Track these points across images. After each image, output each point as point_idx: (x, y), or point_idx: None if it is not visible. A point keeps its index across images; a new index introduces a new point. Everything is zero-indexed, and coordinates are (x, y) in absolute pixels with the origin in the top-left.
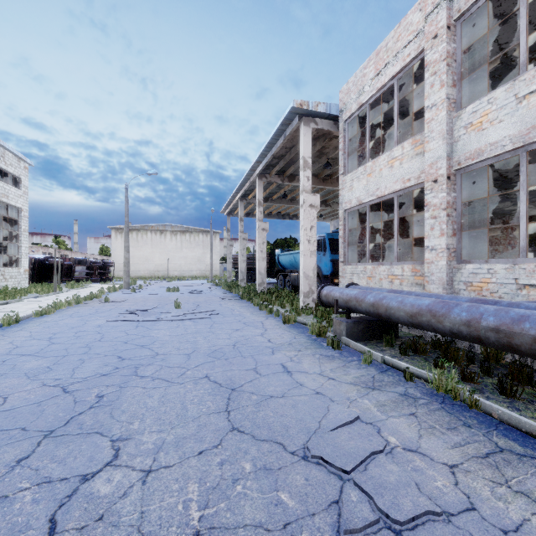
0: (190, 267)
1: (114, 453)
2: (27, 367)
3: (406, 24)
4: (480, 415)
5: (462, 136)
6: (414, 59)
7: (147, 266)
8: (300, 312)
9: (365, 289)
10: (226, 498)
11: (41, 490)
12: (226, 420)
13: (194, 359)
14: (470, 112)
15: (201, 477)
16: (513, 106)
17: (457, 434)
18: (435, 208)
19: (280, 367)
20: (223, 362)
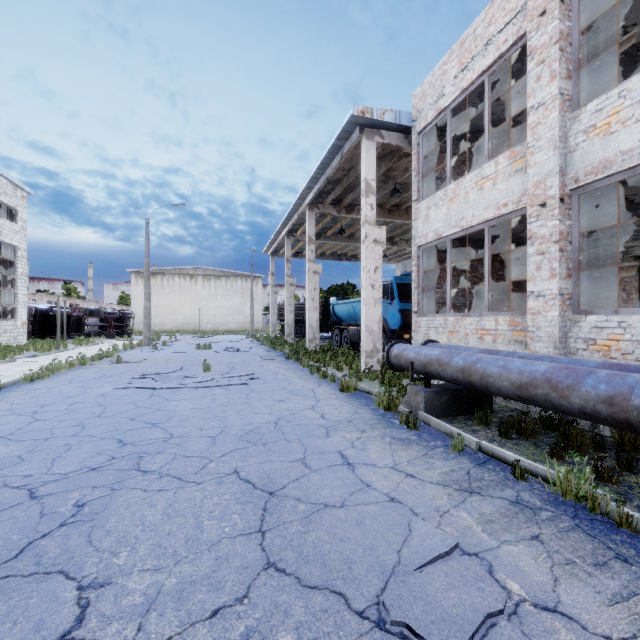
0: (226, 319)
1: (78, 614)
2: None
3: (501, 2)
4: (637, 540)
5: (581, 143)
6: (513, 46)
7: (175, 318)
8: (361, 377)
9: (448, 348)
10: None
11: None
12: (259, 549)
13: (221, 444)
14: (592, 111)
15: None
16: None
17: (612, 575)
18: (542, 240)
19: (338, 456)
20: (259, 448)
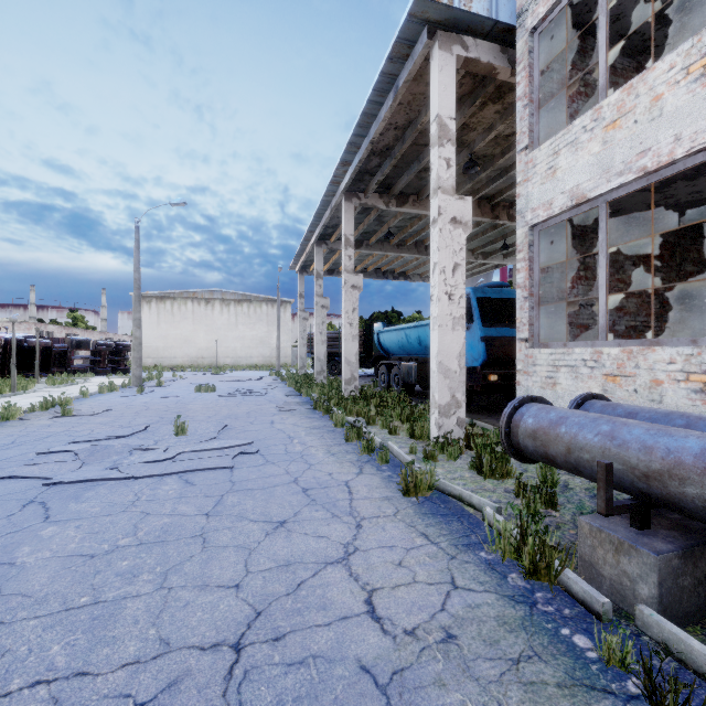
0: (249, 352)
1: None
2: None
3: None
4: None
5: None
6: None
7: (187, 351)
8: (435, 453)
9: (661, 417)
10: None
11: None
12: None
13: None
14: None
15: None
16: None
17: None
18: None
19: None
20: None
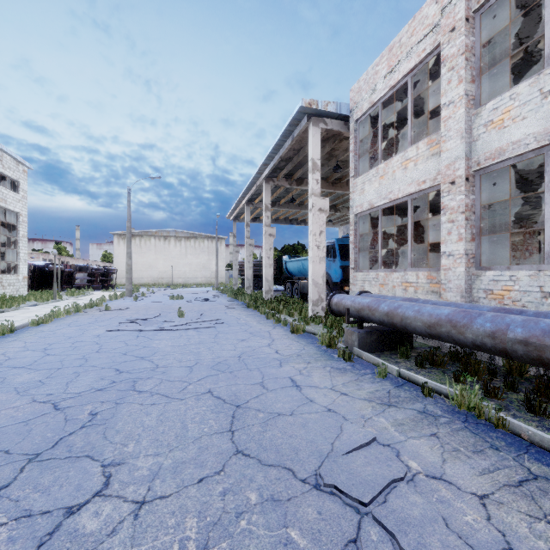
0: (195, 274)
1: (104, 481)
2: (17, 381)
3: (421, 18)
4: (508, 436)
5: (482, 134)
6: (430, 54)
7: (151, 273)
8: (309, 321)
9: (378, 297)
10: (228, 536)
11: (19, 526)
12: (230, 442)
13: (197, 372)
14: (490, 109)
15: (200, 510)
16: (538, 102)
17: (485, 458)
18: (452, 211)
19: (289, 381)
20: (227, 375)
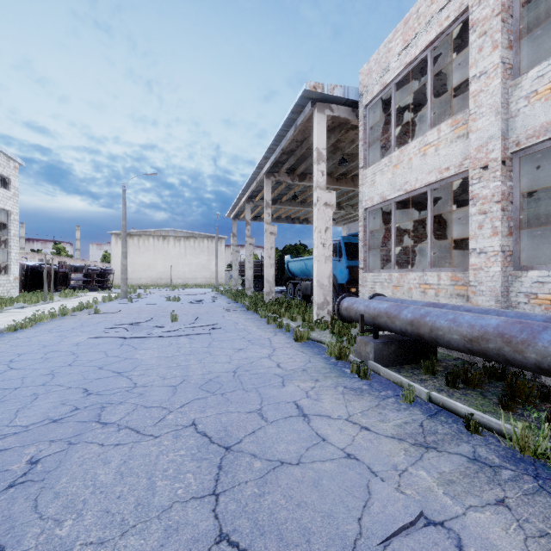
0: (194, 275)
1: None
2: None
3: None
4: None
5: (522, 108)
6: (454, 22)
7: (149, 274)
8: (313, 327)
9: (395, 301)
10: None
11: None
12: (211, 517)
13: (181, 394)
14: (534, 77)
15: None
16: None
17: None
18: (484, 201)
19: (294, 407)
20: (218, 398)
